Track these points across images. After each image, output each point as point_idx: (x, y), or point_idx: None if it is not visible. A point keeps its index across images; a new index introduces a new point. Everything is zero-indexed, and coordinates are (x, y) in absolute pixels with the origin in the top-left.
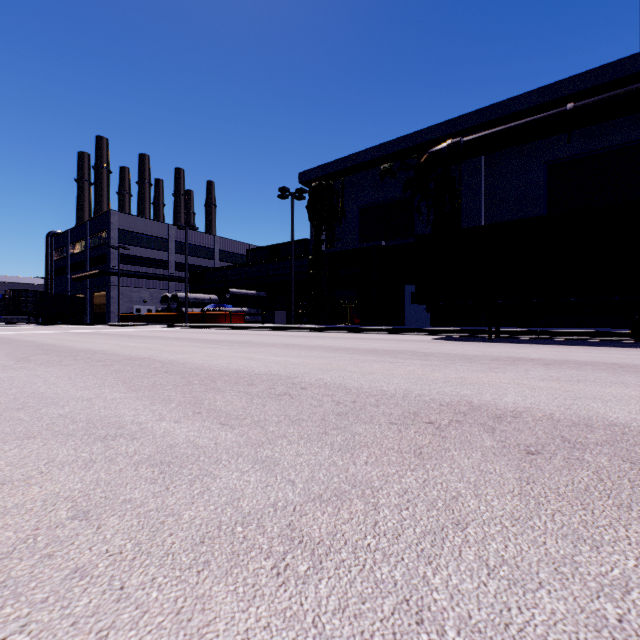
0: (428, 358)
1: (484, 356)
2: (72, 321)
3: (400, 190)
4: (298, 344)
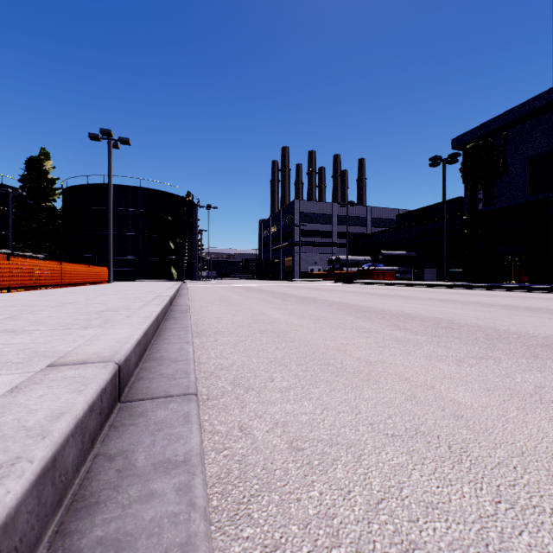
0: None
1: None
2: (273, 278)
3: None
4: (452, 299)
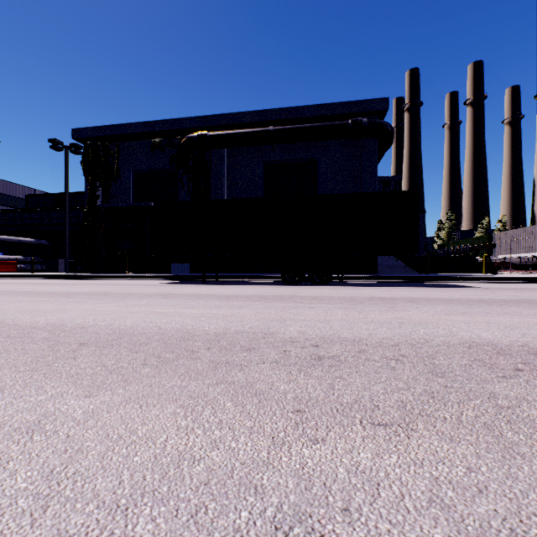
0: (94, 297)
1: (147, 294)
2: None
3: (167, 162)
4: (10, 290)
